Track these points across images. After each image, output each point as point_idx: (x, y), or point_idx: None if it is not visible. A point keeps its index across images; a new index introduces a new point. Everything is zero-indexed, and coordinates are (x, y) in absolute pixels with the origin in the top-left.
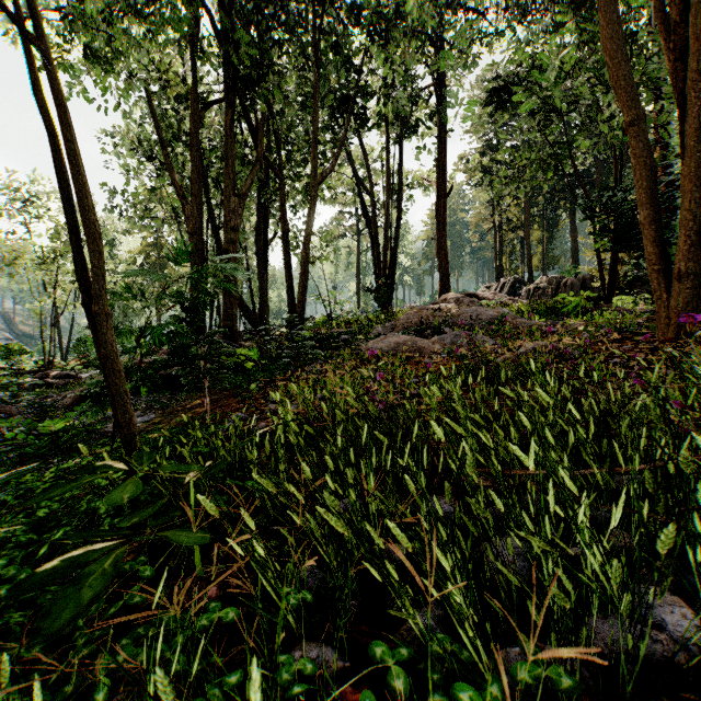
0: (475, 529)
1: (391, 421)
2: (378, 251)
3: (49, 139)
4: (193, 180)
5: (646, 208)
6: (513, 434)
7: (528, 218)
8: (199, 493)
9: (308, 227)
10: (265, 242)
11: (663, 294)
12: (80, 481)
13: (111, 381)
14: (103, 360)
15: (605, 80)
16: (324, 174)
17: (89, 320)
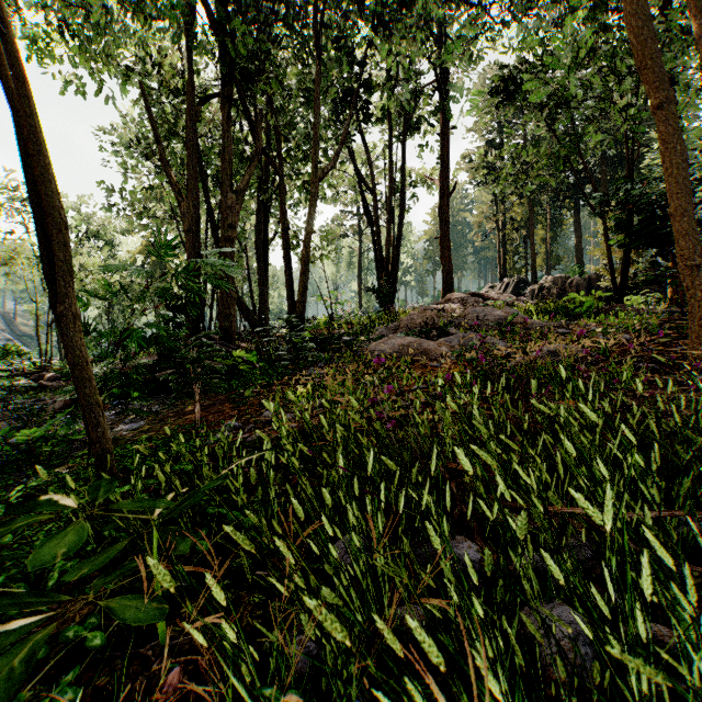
0: (539, 634)
1: (401, 441)
2: (380, 250)
3: (14, 118)
4: (189, 175)
5: (677, 198)
6: (559, 467)
7: (532, 217)
8: (167, 534)
9: (308, 224)
10: (265, 241)
11: (696, 292)
12: (11, 526)
13: (80, 391)
14: (70, 367)
15: (618, 69)
16: (325, 170)
17: (57, 321)
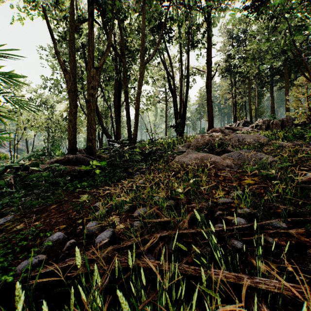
0: None
1: None
2: (176, 106)
3: None
4: (70, 59)
5: None
6: None
7: (250, 91)
8: None
9: (138, 89)
10: (119, 102)
11: None
12: None
13: None
14: None
15: None
16: (148, 59)
17: None
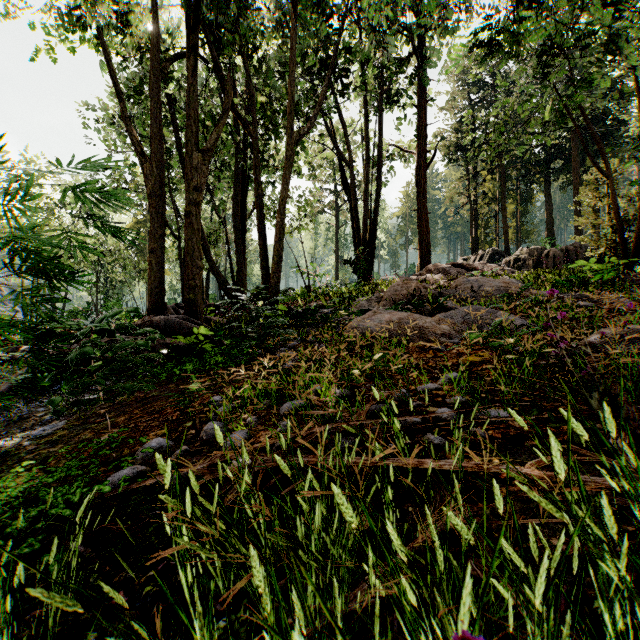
0: None
1: None
2: (357, 222)
3: None
4: (152, 134)
5: None
6: None
7: (504, 191)
8: None
9: (283, 189)
10: (243, 213)
11: None
12: None
13: None
14: None
15: None
16: (301, 132)
17: None
